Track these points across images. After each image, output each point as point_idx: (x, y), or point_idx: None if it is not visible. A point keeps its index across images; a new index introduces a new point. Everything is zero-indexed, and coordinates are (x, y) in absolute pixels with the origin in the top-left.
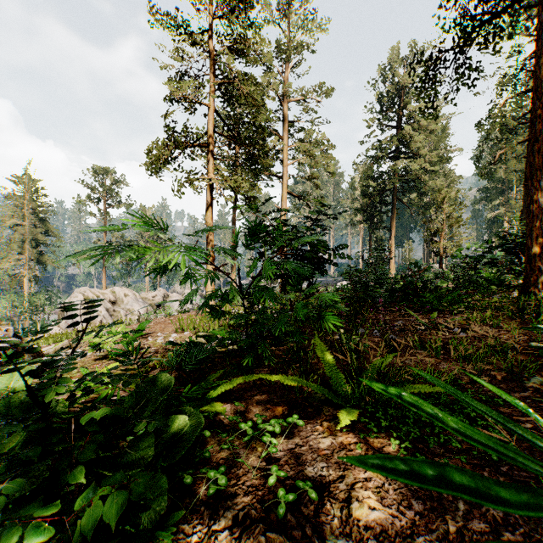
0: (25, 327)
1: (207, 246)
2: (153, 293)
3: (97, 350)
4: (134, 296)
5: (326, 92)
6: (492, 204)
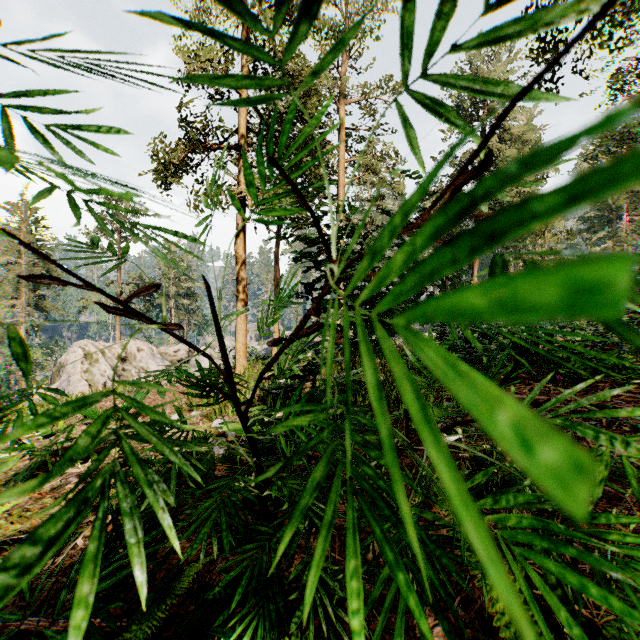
0: (22, 387)
1: (237, 285)
2: (175, 346)
3: (25, 455)
4: (150, 351)
5: (393, 89)
6: (596, 236)
